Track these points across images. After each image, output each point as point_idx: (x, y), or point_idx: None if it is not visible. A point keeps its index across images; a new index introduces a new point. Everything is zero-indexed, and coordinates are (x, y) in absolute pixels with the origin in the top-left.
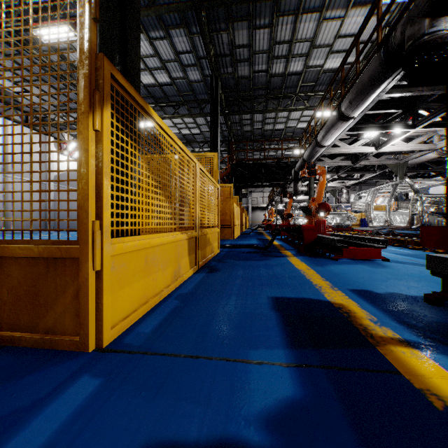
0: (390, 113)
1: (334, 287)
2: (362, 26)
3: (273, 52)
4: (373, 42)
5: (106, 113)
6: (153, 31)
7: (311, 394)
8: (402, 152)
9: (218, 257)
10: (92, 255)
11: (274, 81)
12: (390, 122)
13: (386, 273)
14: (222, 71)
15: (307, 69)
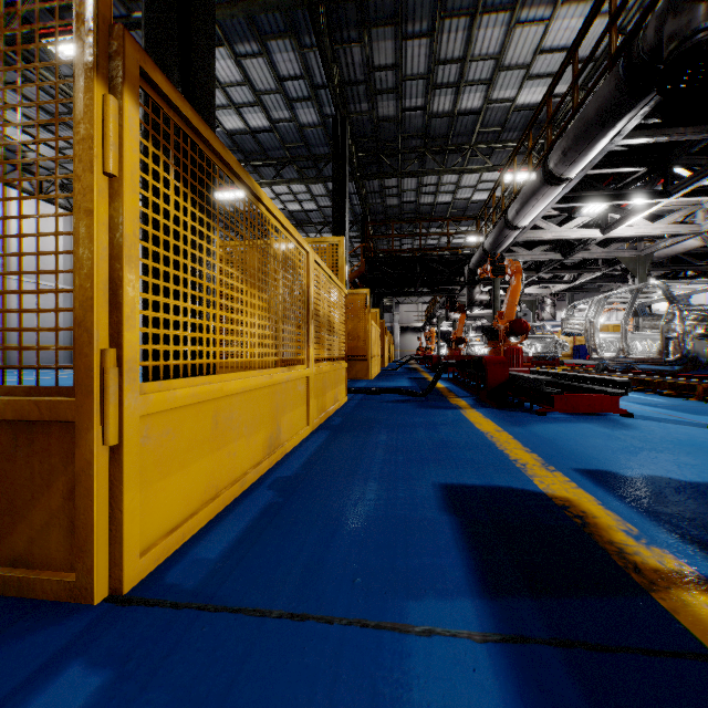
0: (626, 174)
1: (549, 465)
2: (582, 28)
3: (434, 78)
4: (596, 60)
5: (130, 143)
6: (241, 43)
7: None
8: (643, 239)
9: (346, 409)
10: (100, 415)
11: (435, 125)
12: (628, 187)
13: (632, 438)
14: (352, 108)
15: (489, 105)
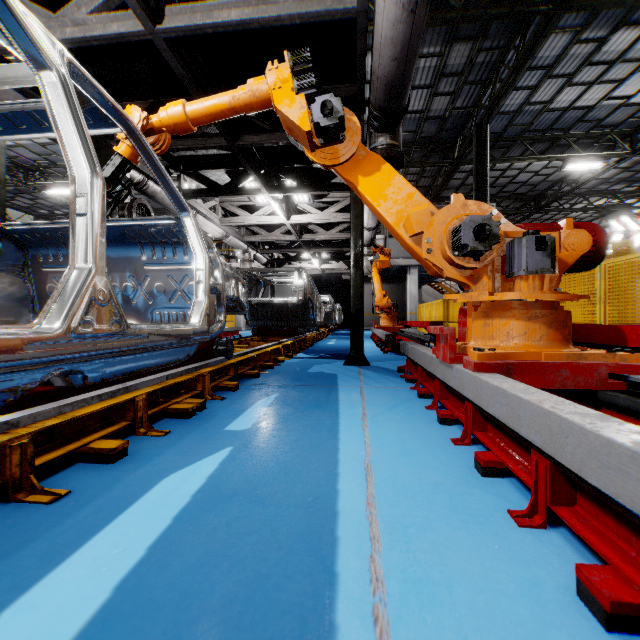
0: None
1: None
2: None
3: None
4: None
5: None
6: None
7: None
8: None
9: None
10: None
11: None
12: None
13: None
14: None
15: None
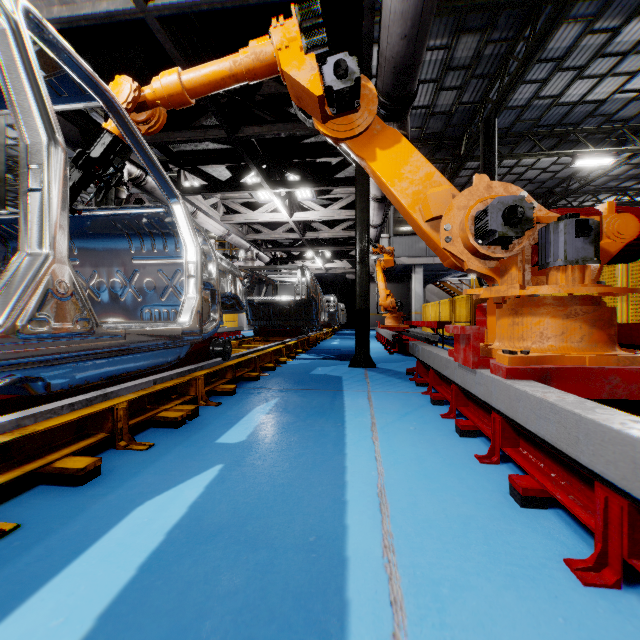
0: None
1: None
2: None
3: None
4: None
5: None
6: None
7: None
8: None
9: None
10: None
11: None
12: None
13: None
14: None
15: None
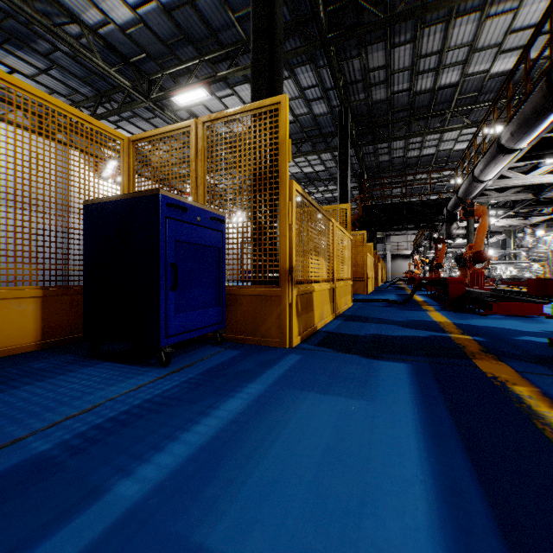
0: None
1: (465, 333)
2: (531, 37)
3: (417, 68)
4: None
5: (294, 213)
6: None
7: (416, 367)
8: None
9: (352, 309)
10: (287, 294)
11: (419, 99)
12: None
13: (534, 327)
14: (352, 98)
15: (466, 78)
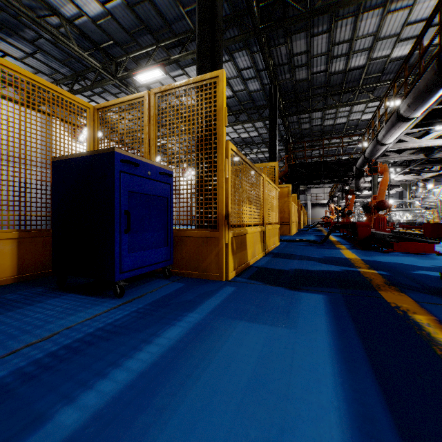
0: None
1: (371, 268)
2: (424, 27)
3: (332, 53)
4: None
5: (229, 168)
6: None
7: (331, 298)
8: None
9: (279, 247)
10: (224, 236)
11: (333, 79)
12: None
13: (428, 263)
14: (280, 78)
15: (371, 62)
